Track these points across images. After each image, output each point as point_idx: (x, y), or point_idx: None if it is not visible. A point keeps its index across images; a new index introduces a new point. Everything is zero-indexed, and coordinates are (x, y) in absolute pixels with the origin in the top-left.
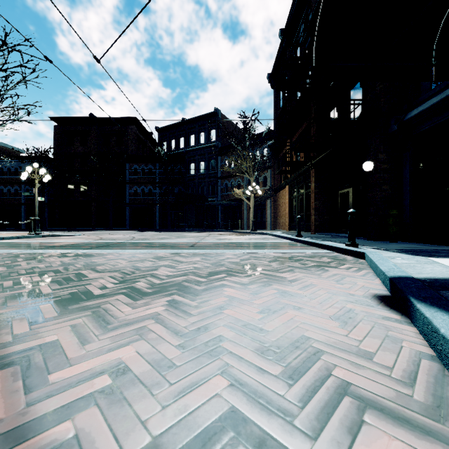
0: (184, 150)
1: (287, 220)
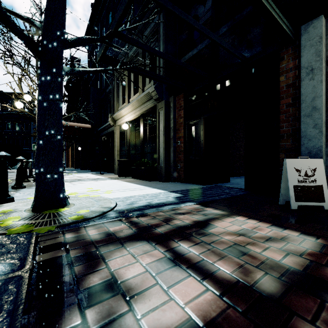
0: (0, 112)
1: (70, 163)
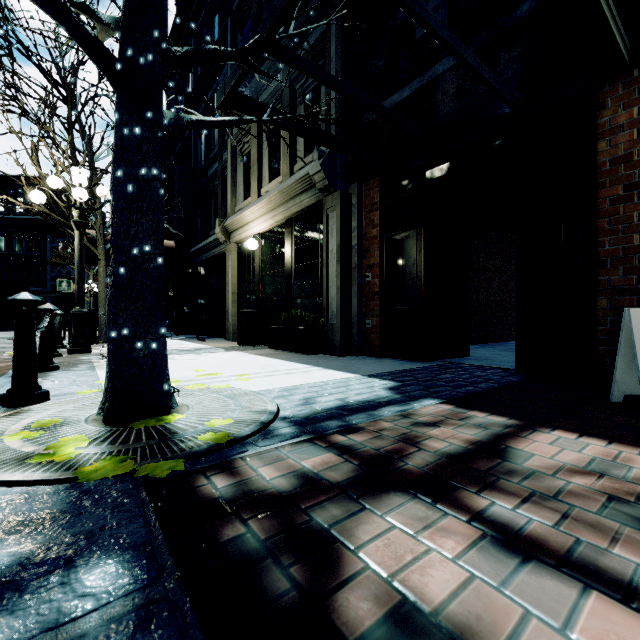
0: None
1: None
